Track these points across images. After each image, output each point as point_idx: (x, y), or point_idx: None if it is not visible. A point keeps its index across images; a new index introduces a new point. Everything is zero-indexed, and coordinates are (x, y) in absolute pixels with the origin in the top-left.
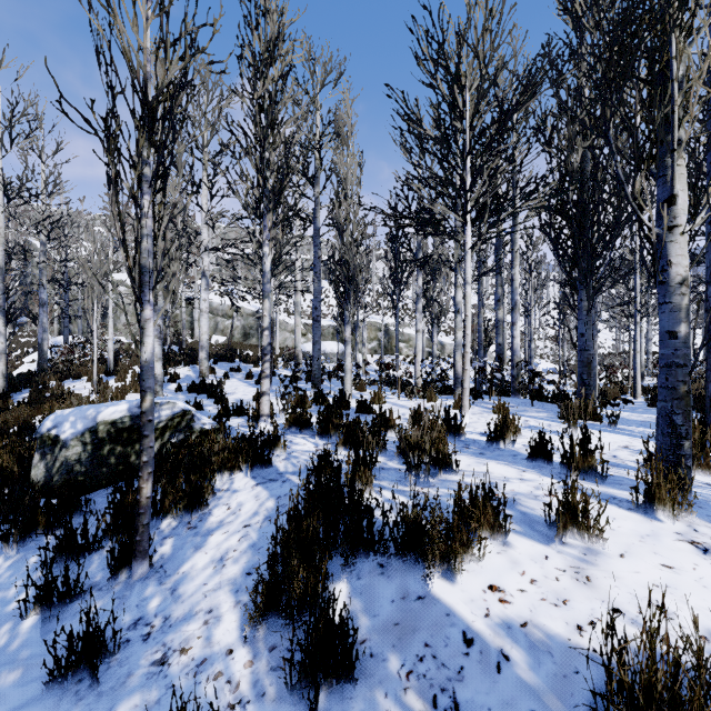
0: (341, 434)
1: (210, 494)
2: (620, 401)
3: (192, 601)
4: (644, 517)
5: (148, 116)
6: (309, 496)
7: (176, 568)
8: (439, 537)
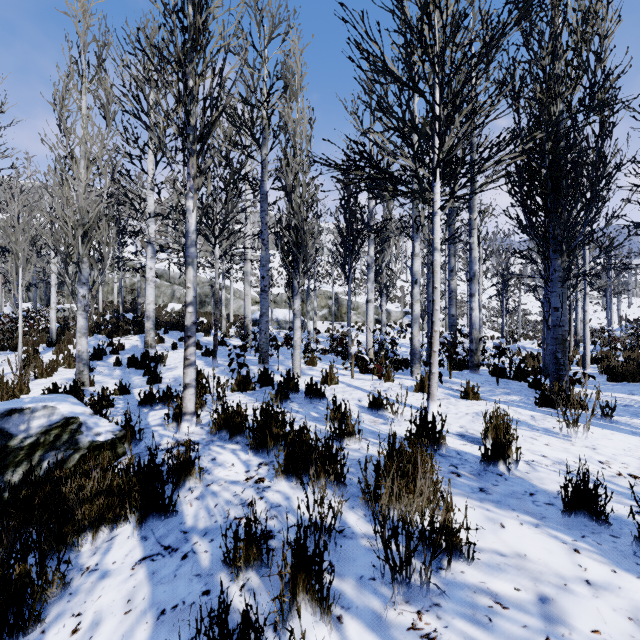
0: (283, 447)
1: (57, 588)
2: (570, 372)
3: None
4: None
5: None
6: None
7: None
8: None
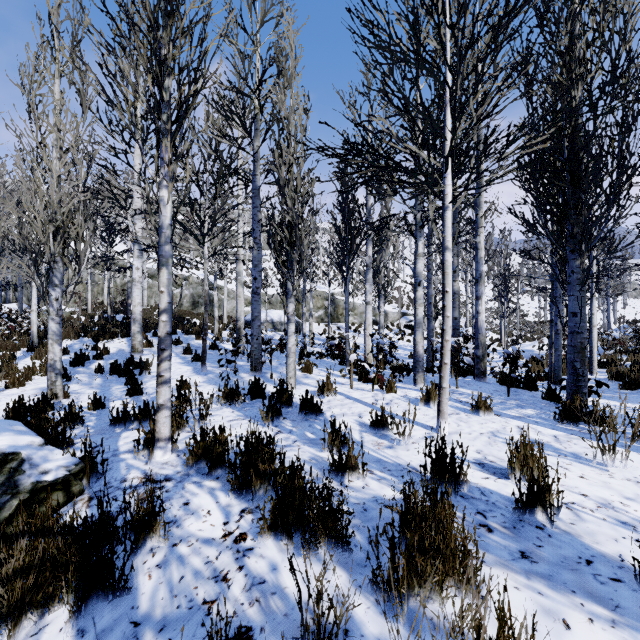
0: (272, 487)
1: None
2: None
3: None
4: None
5: None
6: None
7: None
8: None
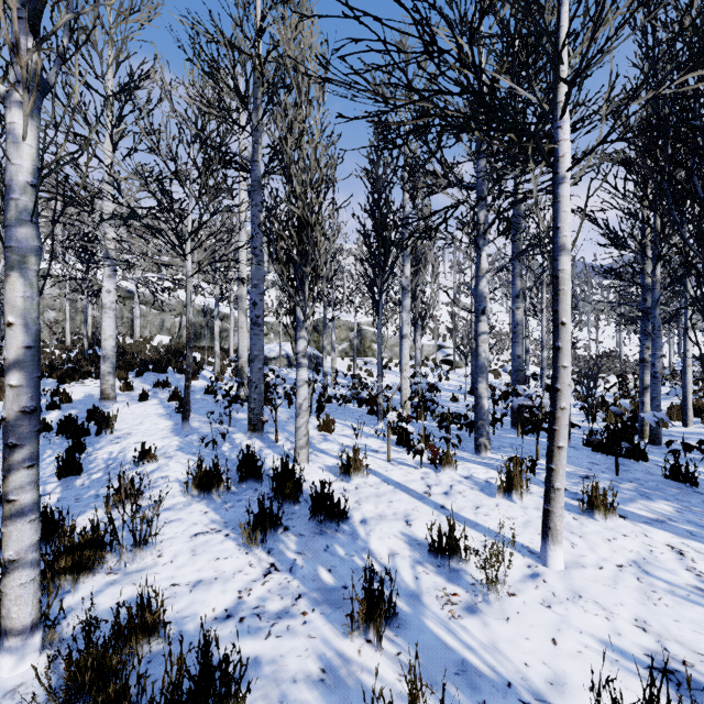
0: None
1: None
2: (669, 431)
3: None
4: None
5: None
6: None
7: None
8: None
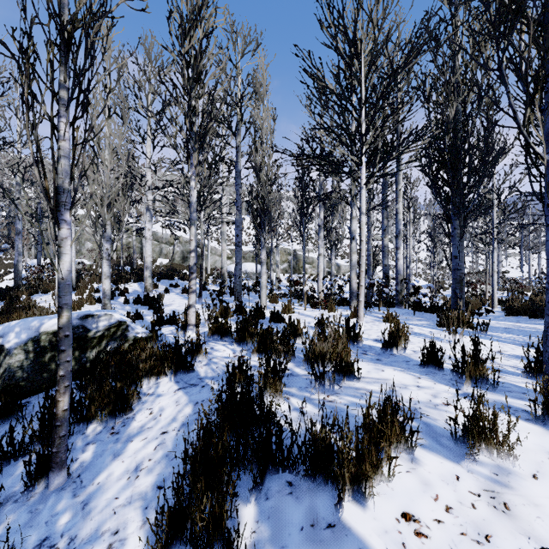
0: (256, 342)
1: (135, 399)
2: (481, 310)
3: (101, 519)
4: (544, 429)
5: (62, 39)
6: (220, 408)
7: (92, 478)
8: (349, 458)
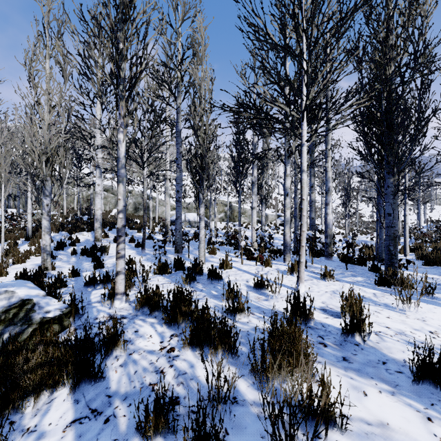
0: (190, 321)
1: None
2: None
3: None
4: None
5: None
6: None
7: None
8: None
